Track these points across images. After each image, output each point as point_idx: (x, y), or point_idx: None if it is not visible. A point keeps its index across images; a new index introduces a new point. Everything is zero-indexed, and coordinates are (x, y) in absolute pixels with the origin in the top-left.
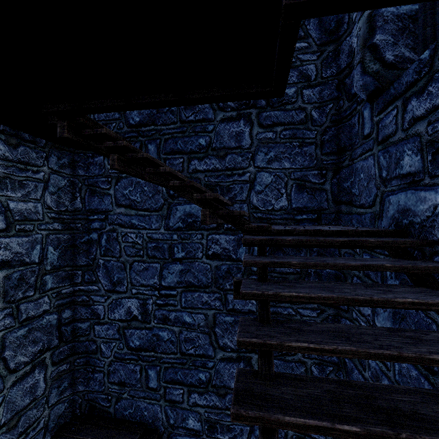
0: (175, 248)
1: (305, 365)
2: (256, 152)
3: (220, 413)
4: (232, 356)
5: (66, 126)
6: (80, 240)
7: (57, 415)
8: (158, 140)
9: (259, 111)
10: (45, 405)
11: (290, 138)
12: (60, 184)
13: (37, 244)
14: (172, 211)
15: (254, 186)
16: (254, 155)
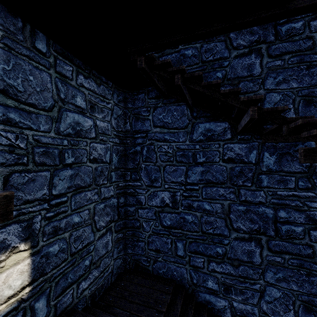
0: (198, 155)
1: (312, 248)
2: (265, 78)
3: (234, 279)
4: (244, 236)
5: (143, 60)
6: (129, 151)
7: (117, 266)
8: None
9: (268, 45)
10: (112, 257)
11: (297, 63)
12: (118, 113)
13: (108, 150)
14: (195, 128)
15: (263, 104)
16: (264, 80)
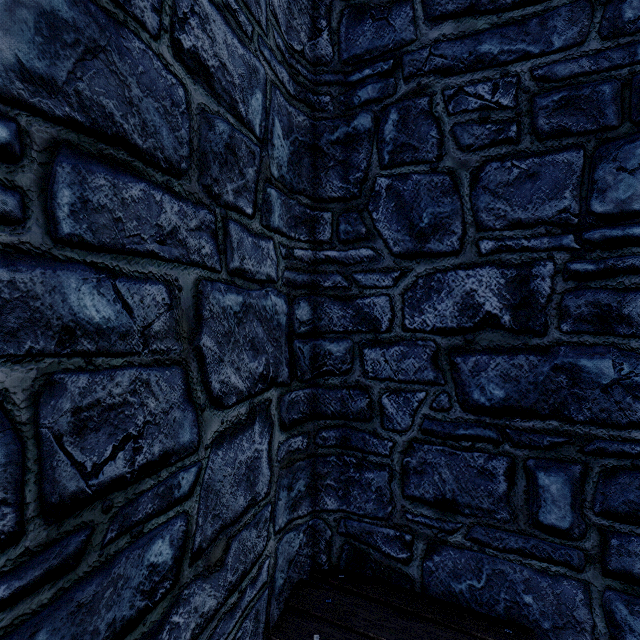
0: None
1: None
2: None
3: None
4: None
5: None
6: (328, 136)
7: (287, 558)
8: None
9: None
10: (269, 524)
11: None
12: None
13: (257, 88)
14: None
15: None
16: None
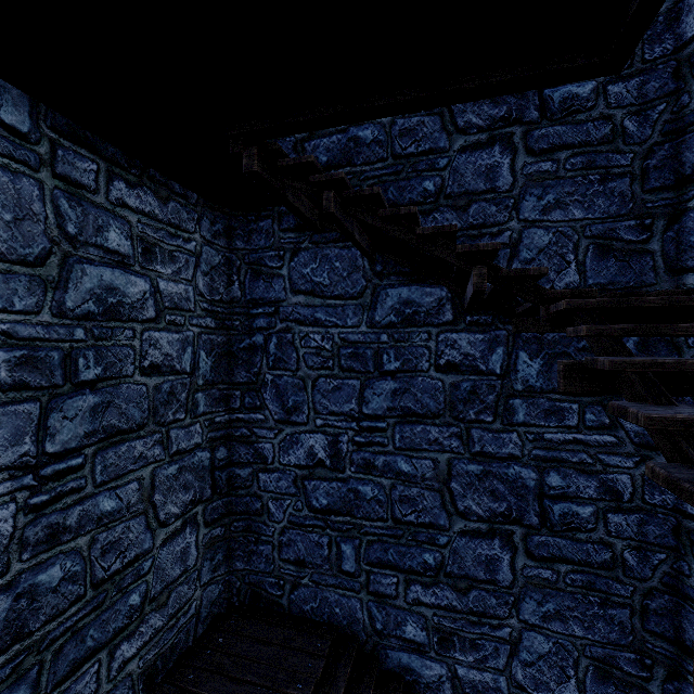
0: (385, 356)
1: (612, 550)
2: (521, 196)
3: (459, 620)
4: (479, 528)
5: (256, 155)
6: (238, 345)
7: (210, 600)
8: (356, 188)
9: (527, 128)
10: (197, 582)
11: (583, 169)
12: (213, 261)
13: (188, 346)
14: (379, 298)
15: (518, 252)
16: (519, 201)
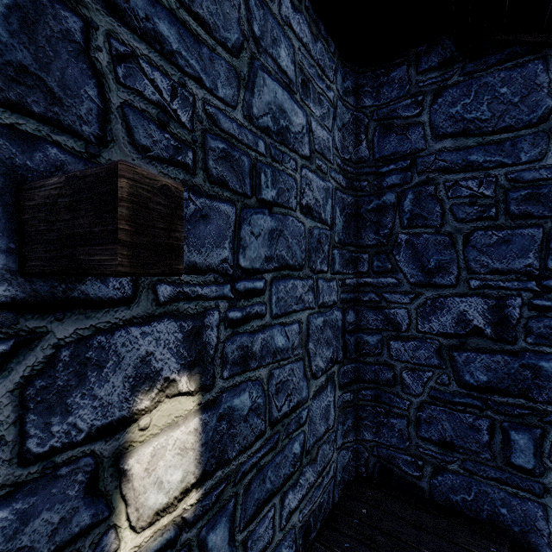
0: None
1: None
2: None
3: None
4: None
5: None
6: (366, 207)
7: (341, 465)
8: None
9: None
10: (334, 443)
11: None
12: (343, 118)
13: (328, 197)
14: None
15: None
16: None
